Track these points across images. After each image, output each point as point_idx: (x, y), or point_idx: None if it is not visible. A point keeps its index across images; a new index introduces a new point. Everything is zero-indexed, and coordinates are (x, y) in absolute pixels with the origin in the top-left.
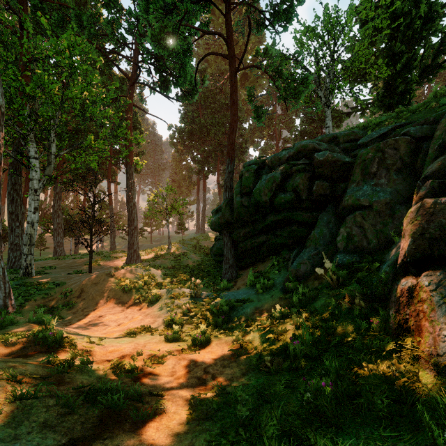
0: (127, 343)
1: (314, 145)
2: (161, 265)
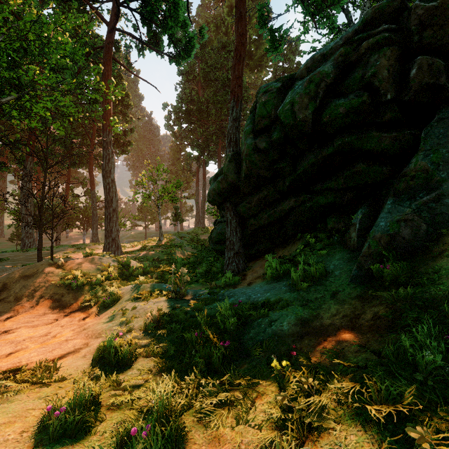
0: None
1: (404, 1)
2: (144, 256)
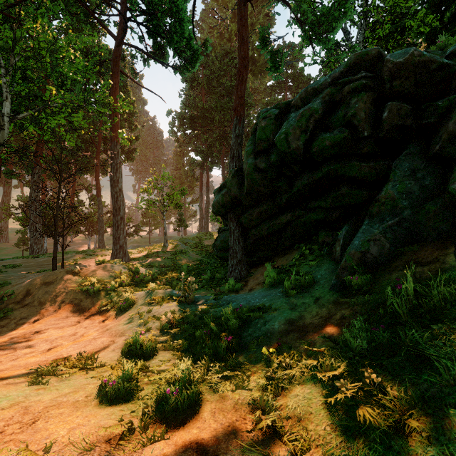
0: (1, 408)
1: (380, 51)
2: (151, 263)
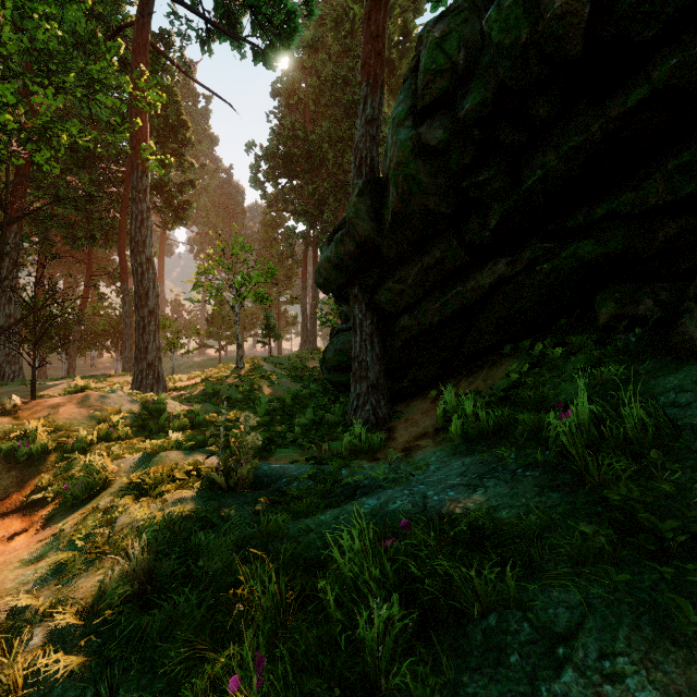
0: None
1: None
2: (202, 394)
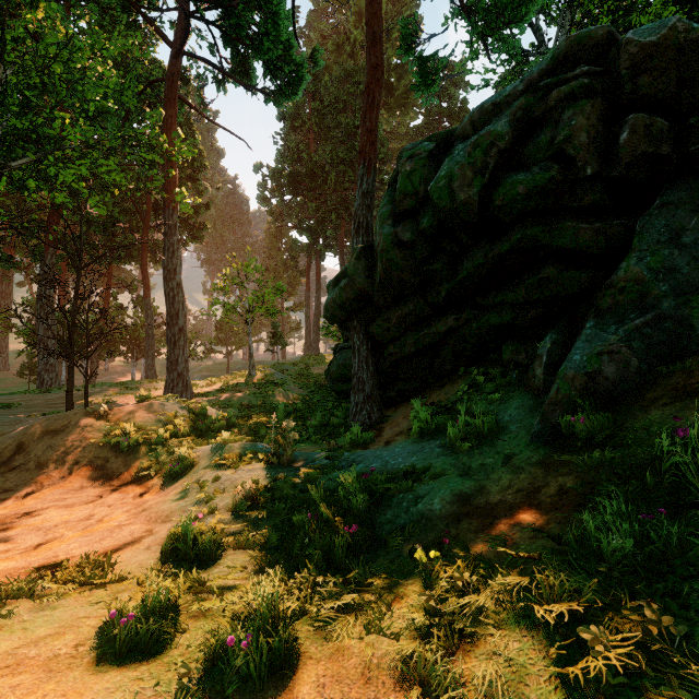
0: None
1: (612, 30)
2: (227, 400)
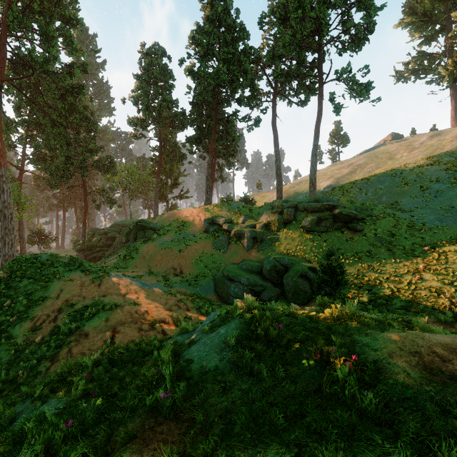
0: None
1: (109, 231)
2: None
